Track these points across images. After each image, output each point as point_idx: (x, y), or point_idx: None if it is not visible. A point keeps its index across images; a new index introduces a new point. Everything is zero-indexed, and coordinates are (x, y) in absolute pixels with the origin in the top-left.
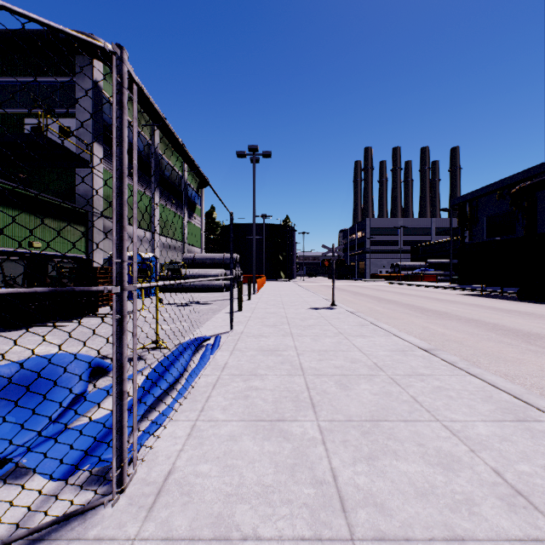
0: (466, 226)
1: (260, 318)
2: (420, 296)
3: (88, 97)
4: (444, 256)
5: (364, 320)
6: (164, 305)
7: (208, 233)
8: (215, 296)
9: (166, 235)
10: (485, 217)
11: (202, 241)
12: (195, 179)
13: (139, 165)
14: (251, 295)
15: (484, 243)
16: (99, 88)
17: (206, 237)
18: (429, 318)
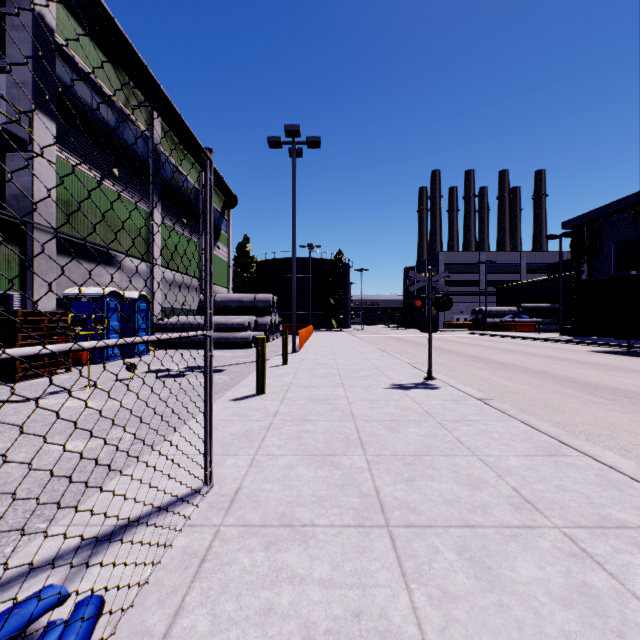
0: (583, 257)
1: (295, 421)
2: (541, 356)
3: (26, 38)
4: (541, 299)
5: (532, 429)
6: (141, 374)
7: (240, 271)
8: (235, 356)
9: (174, 268)
10: (613, 244)
11: (229, 279)
12: (219, 196)
13: (127, 163)
14: (290, 354)
15: (607, 281)
16: (46, 27)
17: (238, 275)
18: (629, 410)
